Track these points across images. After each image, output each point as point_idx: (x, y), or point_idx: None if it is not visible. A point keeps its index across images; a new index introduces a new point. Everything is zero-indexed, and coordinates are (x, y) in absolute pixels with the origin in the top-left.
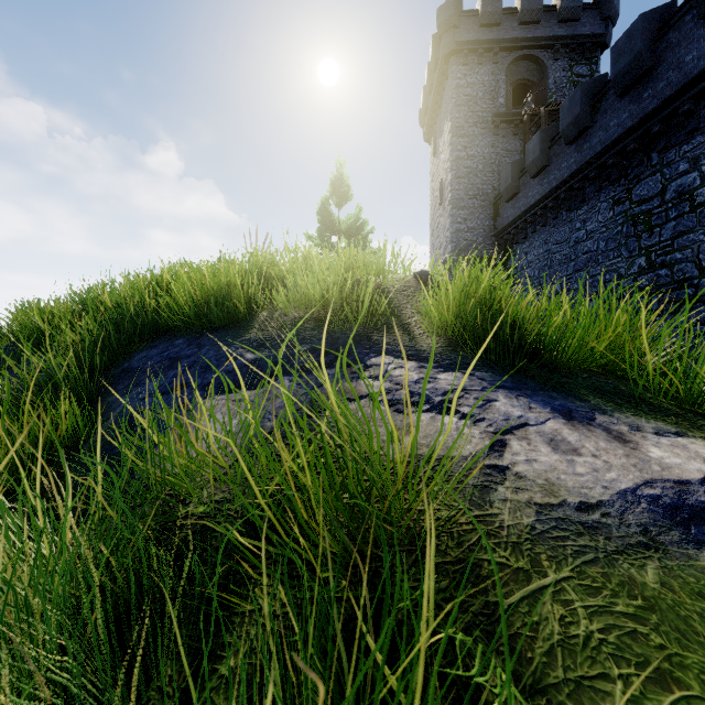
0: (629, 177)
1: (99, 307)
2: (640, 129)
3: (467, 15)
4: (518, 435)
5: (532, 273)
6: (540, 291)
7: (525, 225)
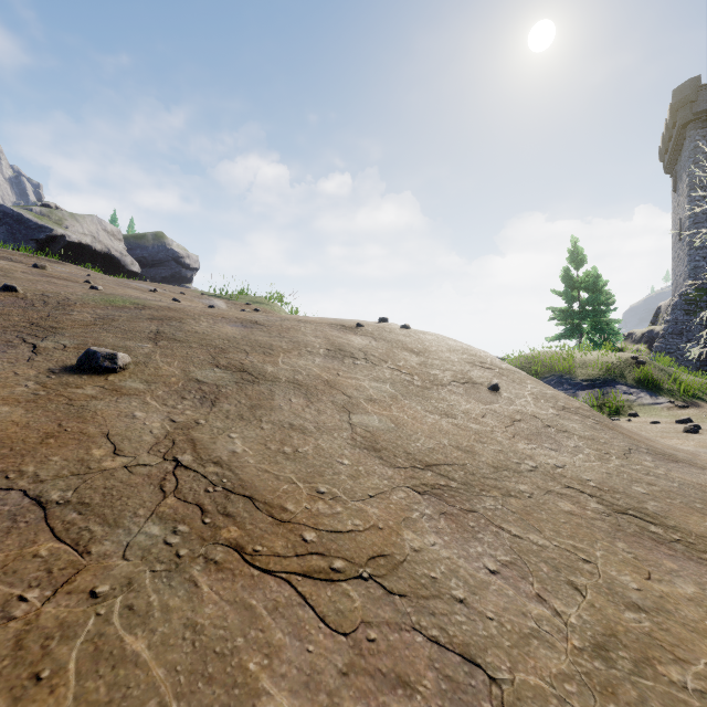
0: None
1: (508, 362)
2: None
3: (705, 88)
4: (640, 398)
5: None
6: None
7: None
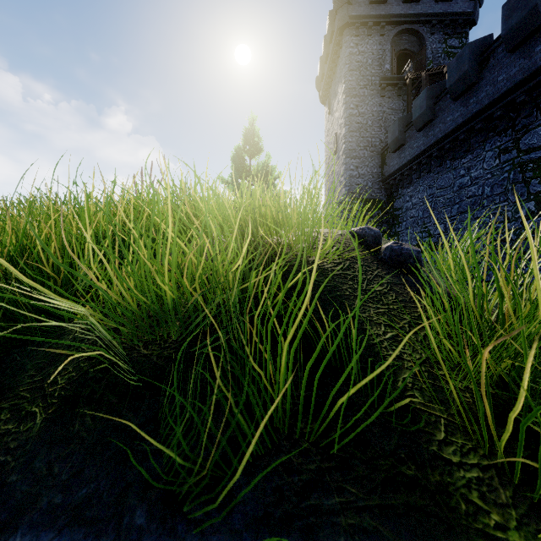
0: (517, 128)
1: None
2: (531, 81)
3: None
4: None
5: (416, 214)
6: (424, 229)
7: (410, 172)
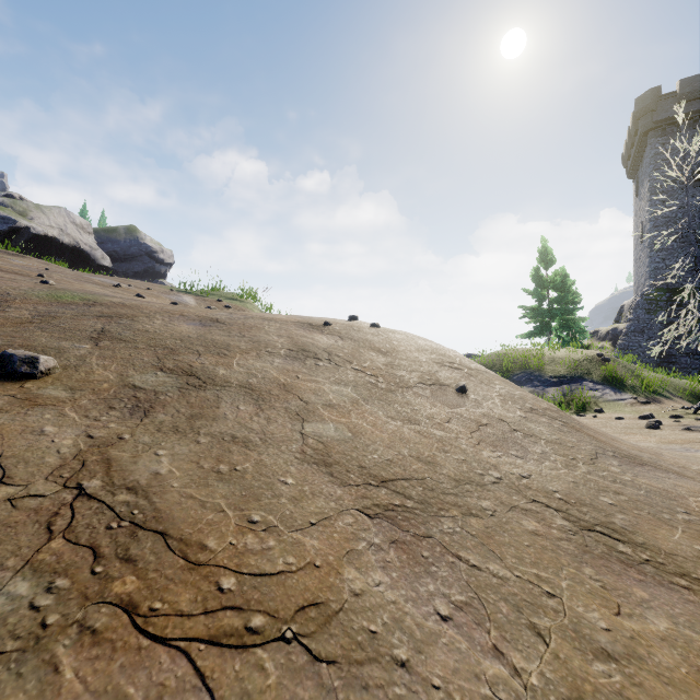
0: None
1: (480, 359)
2: None
3: (665, 99)
4: (606, 394)
5: None
6: None
7: None
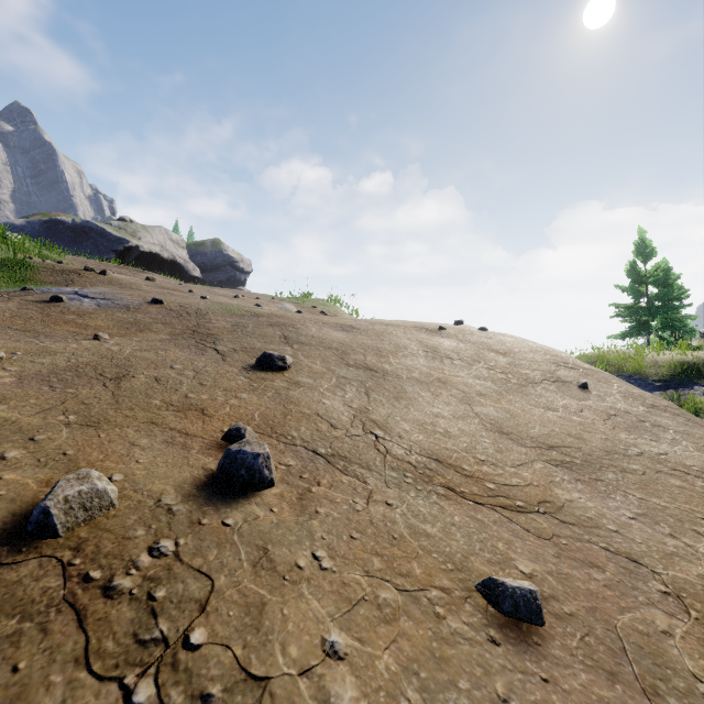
0: None
1: None
2: None
3: None
4: None
5: None
6: None
7: None
